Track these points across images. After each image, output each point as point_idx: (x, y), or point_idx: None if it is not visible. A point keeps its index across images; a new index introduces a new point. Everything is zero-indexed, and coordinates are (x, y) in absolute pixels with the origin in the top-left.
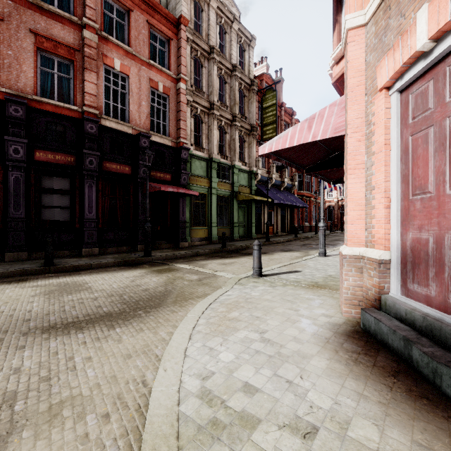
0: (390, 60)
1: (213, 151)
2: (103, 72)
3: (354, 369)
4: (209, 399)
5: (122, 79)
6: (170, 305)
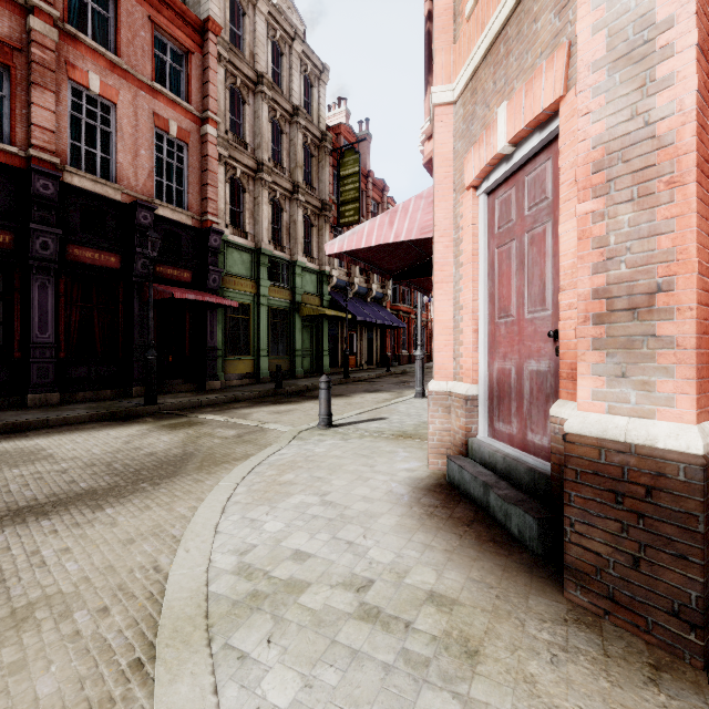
0: (476, 156)
1: (263, 237)
2: (69, 93)
3: (427, 523)
4: (249, 574)
5: (103, 109)
6: (192, 473)
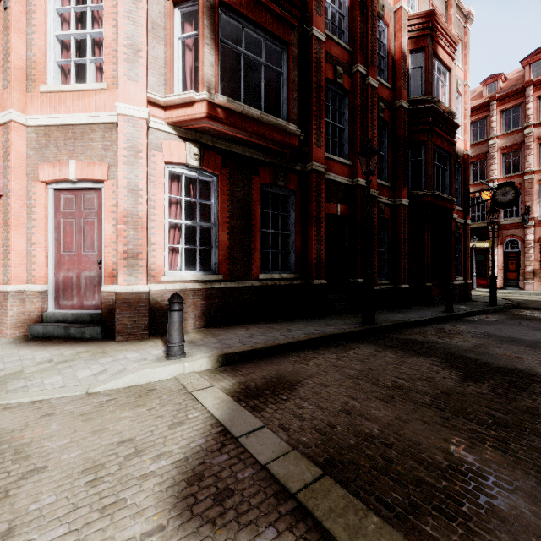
0: (51, 170)
1: None
2: None
3: (47, 346)
4: None
5: None
6: None
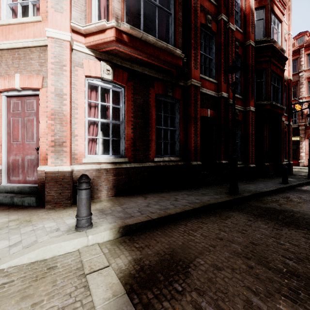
0: (3, 82)
1: None
2: None
3: None
4: None
5: None
6: None
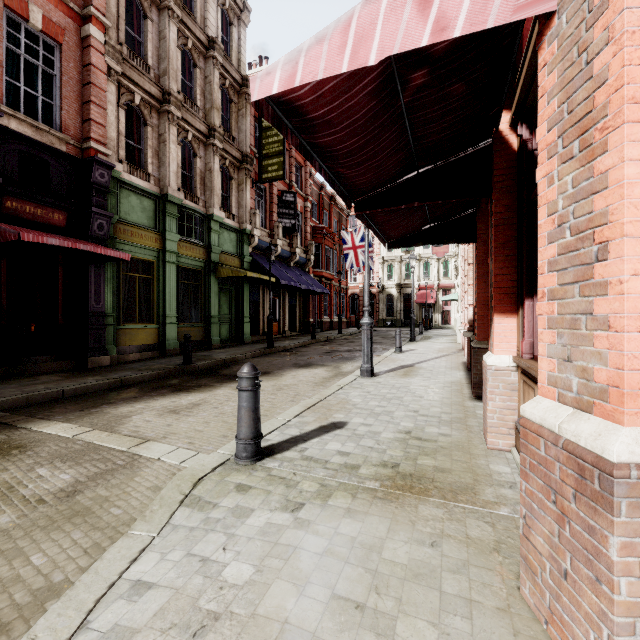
0: None
1: (170, 182)
2: None
3: None
4: None
5: None
6: None
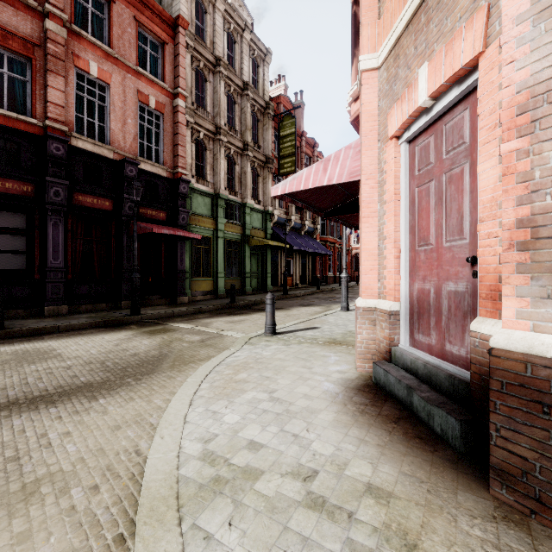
0: (399, 111)
1: (220, 185)
2: (74, 77)
3: (360, 419)
4: (212, 460)
5: (100, 88)
6: (166, 370)
